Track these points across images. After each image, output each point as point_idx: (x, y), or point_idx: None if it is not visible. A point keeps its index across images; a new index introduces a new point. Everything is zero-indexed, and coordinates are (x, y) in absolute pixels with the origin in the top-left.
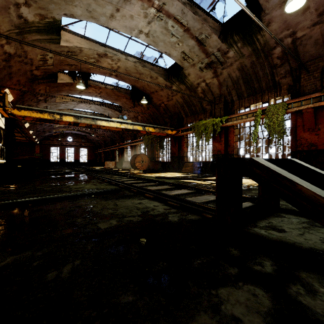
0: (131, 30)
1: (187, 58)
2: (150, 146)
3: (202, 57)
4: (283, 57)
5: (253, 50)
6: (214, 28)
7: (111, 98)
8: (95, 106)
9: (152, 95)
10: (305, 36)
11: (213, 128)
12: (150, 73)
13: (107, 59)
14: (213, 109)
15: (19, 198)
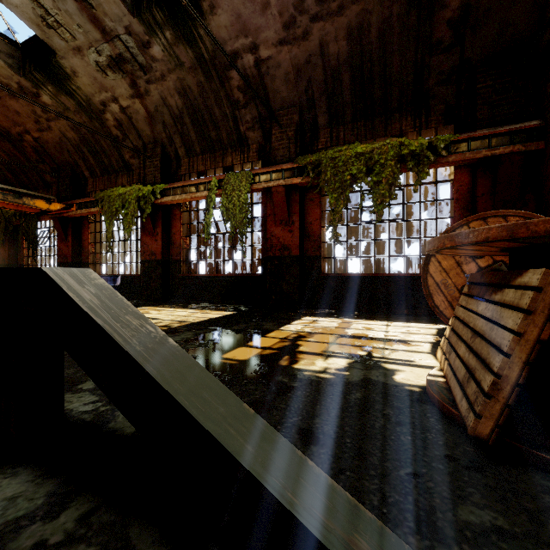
0: None
1: (56, 26)
2: (2, 237)
3: (95, 36)
4: (247, 91)
5: (198, 58)
6: None
7: None
8: None
9: None
10: (272, 60)
11: (140, 205)
12: None
13: None
14: (142, 166)
15: None
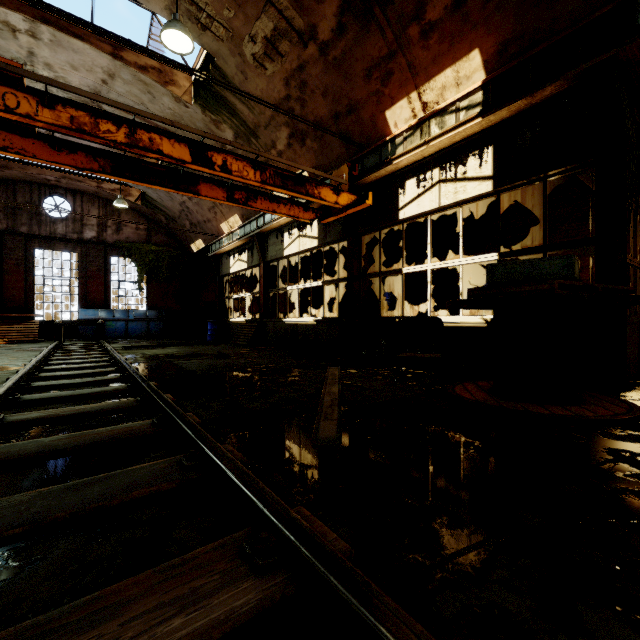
0: (57, 41)
1: None
2: None
3: None
4: None
5: None
6: None
7: None
8: None
9: None
10: None
11: None
12: None
13: None
14: None
15: (202, 346)
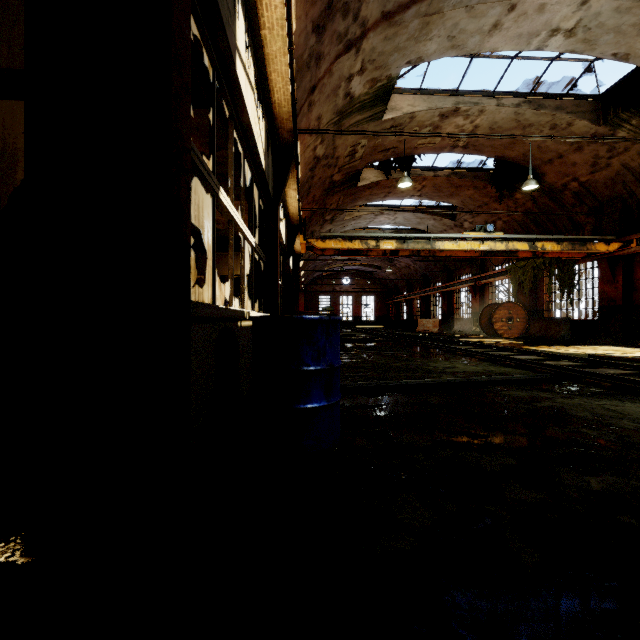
0: (531, 38)
1: None
2: (530, 285)
3: None
4: None
5: None
6: None
7: (439, 195)
8: (405, 215)
9: (544, 168)
10: None
11: None
12: (551, 118)
13: (456, 118)
14: None
15: (386, 377)
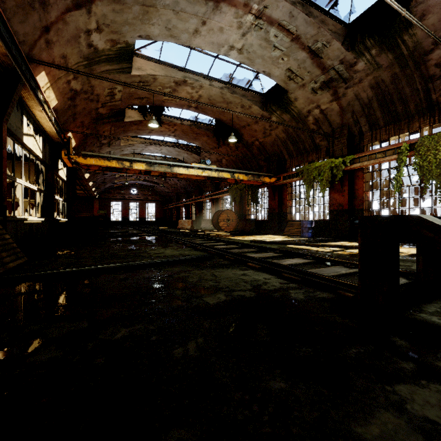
0: (220, 47)
1: (294, 78)
2: (239, 199)
3: (317, 74)
4: None
5: (396, 57)
6: (335, 31)
7: (187, 138)
8: (168, 148)
9: (242, 130)
10: None
11: (332, 172)
12: (241, 101)
13: (186, 87)
14: (331, 145)
15: (97, 264)
